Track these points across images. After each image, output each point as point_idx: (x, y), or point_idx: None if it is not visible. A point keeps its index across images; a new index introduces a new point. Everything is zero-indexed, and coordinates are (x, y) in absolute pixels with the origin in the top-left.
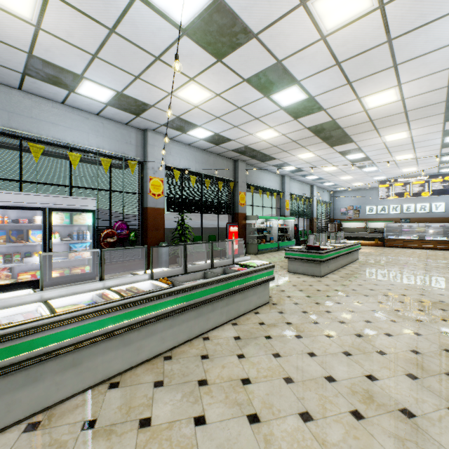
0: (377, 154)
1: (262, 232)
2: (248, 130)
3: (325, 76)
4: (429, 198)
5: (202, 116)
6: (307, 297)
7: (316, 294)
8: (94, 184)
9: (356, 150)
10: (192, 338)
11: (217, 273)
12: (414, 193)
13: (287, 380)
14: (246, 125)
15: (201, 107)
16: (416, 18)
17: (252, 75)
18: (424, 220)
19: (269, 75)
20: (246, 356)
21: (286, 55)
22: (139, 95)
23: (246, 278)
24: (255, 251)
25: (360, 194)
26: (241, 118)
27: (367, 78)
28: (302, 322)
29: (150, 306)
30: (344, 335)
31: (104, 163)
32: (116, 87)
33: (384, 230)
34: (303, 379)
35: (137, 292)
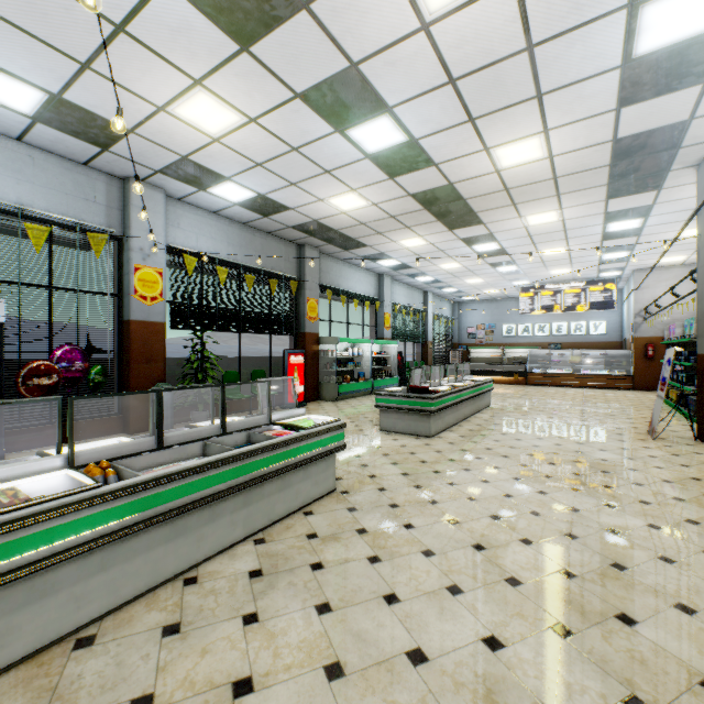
0: (516, 245)
1: (346, 364)
2: (315, 191)
3: (433, 103)
4: (586, 314)
5: (230, 159)
6: (403, 476)
7: (418, 469)
8: (10, 273)
9: (486, 237)
10: (160, 584)
11: (233, 444)
12: (567, 306)
13: (331, 672)
14: (311, 183)
15: (226, 142)
16: (569, 11)
17: (309, 86)
18: (579, 346)
19: (340, 90)
20: (262, 618)
21: (365, 54)
22: (99, 106)
23: (287, 450)
24: (334, 396)
25: (495, 307)
26: (301, 170)
27: (499, 113)
28: (386, 527)
29: (34, 534)
30: (455, 549)
31: (34, 233)
32: (46, 83)
33: (528, 360)
34: (364, 664)
35: (5, 504)
